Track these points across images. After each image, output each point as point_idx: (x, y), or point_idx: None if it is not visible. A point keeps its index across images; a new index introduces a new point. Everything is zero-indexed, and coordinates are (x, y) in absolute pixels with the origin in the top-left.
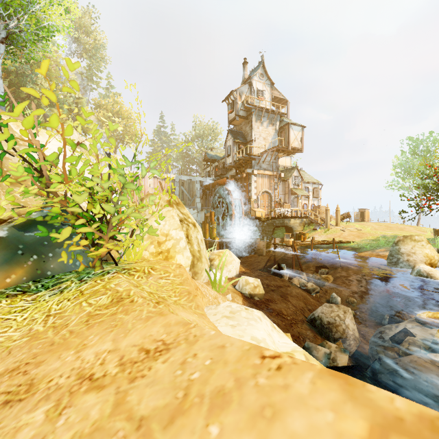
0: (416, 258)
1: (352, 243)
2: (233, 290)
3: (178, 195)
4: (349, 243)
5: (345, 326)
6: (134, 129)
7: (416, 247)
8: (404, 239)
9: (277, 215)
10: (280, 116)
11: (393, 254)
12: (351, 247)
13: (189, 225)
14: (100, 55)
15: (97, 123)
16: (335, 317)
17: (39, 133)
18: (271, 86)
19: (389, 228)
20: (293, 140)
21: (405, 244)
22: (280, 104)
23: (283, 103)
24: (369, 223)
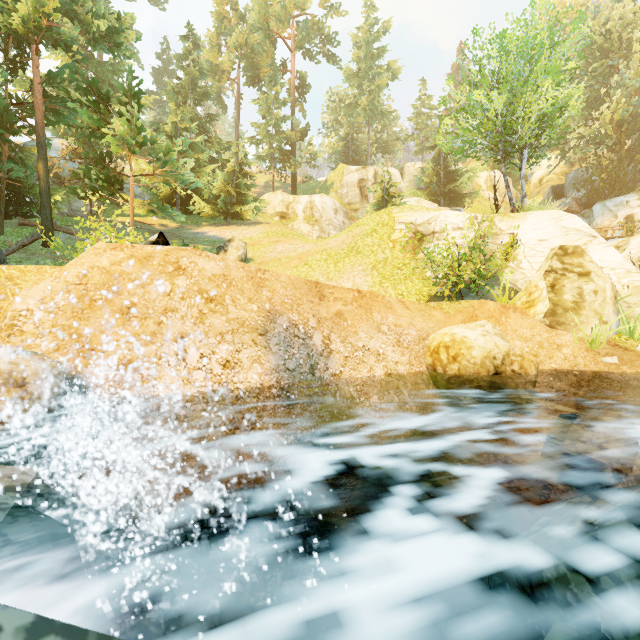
0: None
1: None
2: None
3: None
4: None
5: None
6: None
7: None
8: None
9: None
10: None
11: None
12: None
13: (567, 275)
14: None
15: None
16: None
17: (520, 218)
18: None
19: None
20: None
21: None
22: None
23: None
24: None
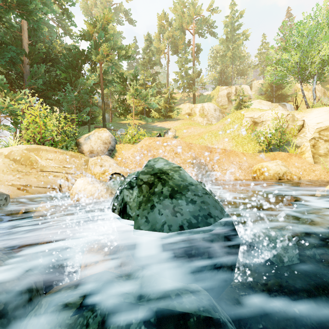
0: None
1: None
2: None
3: None
4: None
5: None
6: None
7: None
8: None
9: None
10: None
11: None
12: None
13: (320, 140)
14: None
15: None
16: None
17: (308, 112)
18: None
19: None
20: None
21: None
22: None
23: None
24: None
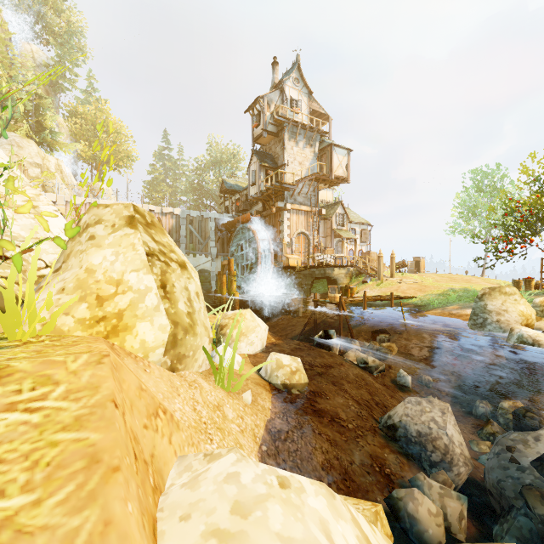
0: (510, 318)
1: (414, 299)
2: (256, 380)
3: (184, 236)
4: (410, 299)
5: (448, 440)
6: (126, 149)
7: (508, 303)
8: (491, 291)
9: (317, 263)
10: (321, 135)
11: (477, 313)
12: (413, 304)
13: (170, 264)
14: (77, 44)
15: (72, 138)
16: (428, 422)
17: None
18: (308, 95)
19: (453, 279)
20: (336, 167)
21: (493, 299)
22: (321, 119)
23: (324, 119)
24: (428, 274)
